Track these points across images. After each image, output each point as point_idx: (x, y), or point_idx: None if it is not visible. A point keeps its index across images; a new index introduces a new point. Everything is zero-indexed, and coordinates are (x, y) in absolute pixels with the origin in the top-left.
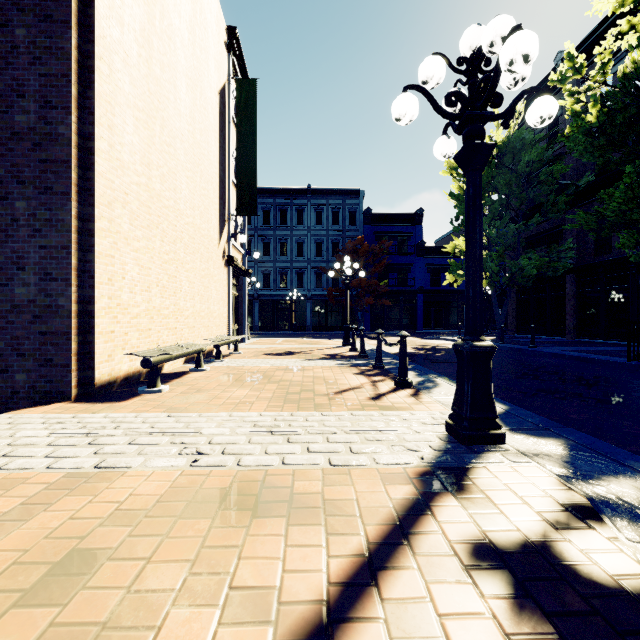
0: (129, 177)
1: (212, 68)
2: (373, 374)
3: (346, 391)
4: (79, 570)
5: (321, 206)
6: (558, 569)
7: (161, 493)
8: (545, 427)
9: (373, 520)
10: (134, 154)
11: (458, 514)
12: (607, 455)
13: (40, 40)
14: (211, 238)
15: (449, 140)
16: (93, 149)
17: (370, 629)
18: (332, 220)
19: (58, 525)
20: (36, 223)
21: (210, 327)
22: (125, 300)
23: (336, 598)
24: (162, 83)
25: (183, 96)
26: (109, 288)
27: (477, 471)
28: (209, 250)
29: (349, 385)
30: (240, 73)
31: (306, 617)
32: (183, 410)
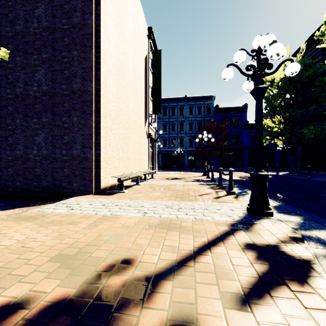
0: (111, 104)
1: (142, 48)
2: (217, 188)
3: (203, 195)
4: (117, 239)
5: (192, 105)
6: (278, 252)
7: (135, 223)
8: (296, 212)
9: (210, 235)
10: (113, 94)
11: (244, 236)
12: (321, 223)
13: (81, 55)
14: (141, 126)
15: (249, 83)
16: (100, 95)
17: (206, 258)
18: (198, 112)
19: (106, 228)
20: (80, 125)
21: (141, 166)
22: (110, 155)
23: (196, 251)
24: (123, 61)
25: (130, 65)
26: (105, 150)
27: (256, 225)
28: (140, 131)
29: (205, 192)
30: (153, 47)
31: (186, 254)
32: (135, 199)
